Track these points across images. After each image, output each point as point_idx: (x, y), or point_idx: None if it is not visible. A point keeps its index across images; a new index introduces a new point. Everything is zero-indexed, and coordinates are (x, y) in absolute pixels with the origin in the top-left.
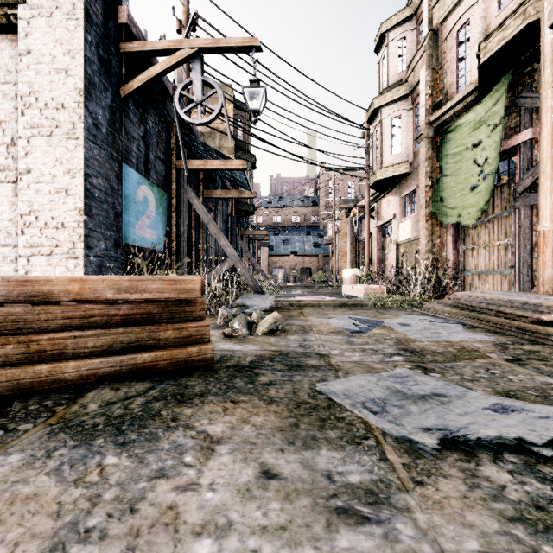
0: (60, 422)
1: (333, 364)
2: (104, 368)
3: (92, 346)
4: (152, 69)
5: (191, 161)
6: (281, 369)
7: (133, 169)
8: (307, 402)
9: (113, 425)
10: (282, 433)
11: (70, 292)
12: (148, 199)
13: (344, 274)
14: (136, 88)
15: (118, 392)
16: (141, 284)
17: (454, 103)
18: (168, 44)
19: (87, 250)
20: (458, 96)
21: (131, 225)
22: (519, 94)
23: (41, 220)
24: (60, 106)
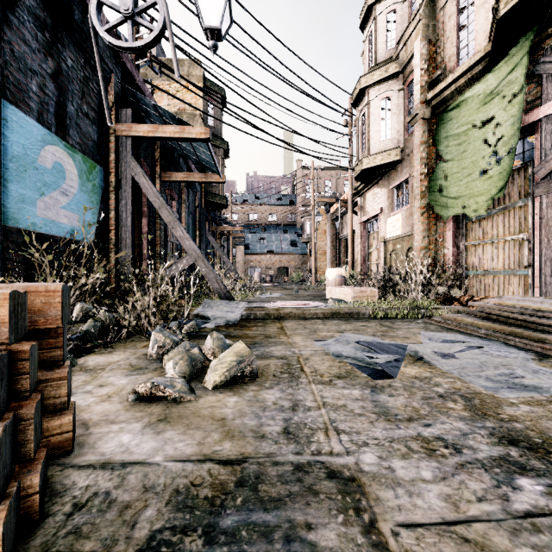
0: None
1: (391, 549)
2: None
3: None
4: None
5: (136, 125)
6: None
7: (31, 118)
8: None
9: None
10: None
11: None
12: (63, 167)
13: (327, 274)
14: None
15: None
16: None
17: (456, 76)
18: None
19: None
20: (462, 67)
21: (27, 200)
22: (541, 59)
23: None
24: None
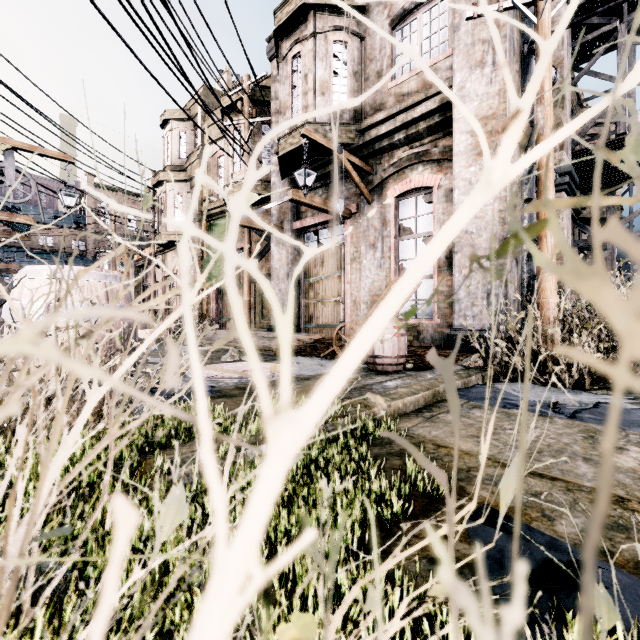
0: None
1: (140, 358)
2: None
3: None
4: None
5: None
6: None
7: None
8: None
9: None
10: None
11: None
12: None
13: None
14: None
15: None
16: None
17: (215, 206)
18: None
19: None
20: (218, 203)
21: None
22: None
23: None
24: None
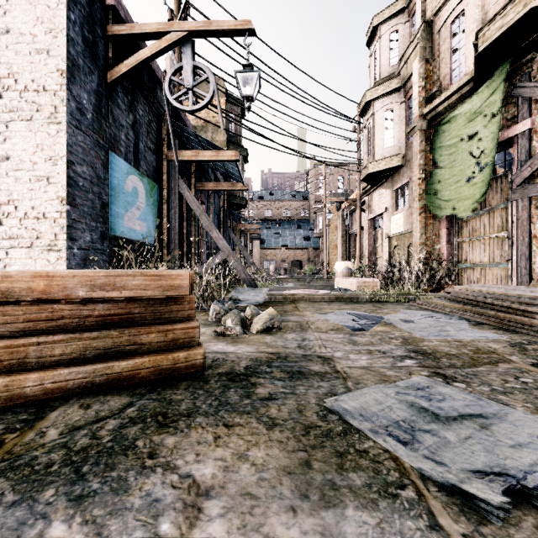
0: (4, 459)
1: (339, 370)
2: (73, 380)
3: (60, 354)
4: (141, 53)
5: (182, 151)
6: (281, 377)
7: (121, 158)
8: (316, 425)
9: (72, 465)
10: (290, 477)
11: (34, 290)
12: (137, 189)
13: (336, 267)
14: (124, 73)
15: (88, 411)
16: (119, 280)
17: (448, 94)
18: (157, 27)
19: (70, 242)
20: (452, 87)
21: (120, 216)
22: (517, 84)
23: (21, 210)
24: (41, 89)
